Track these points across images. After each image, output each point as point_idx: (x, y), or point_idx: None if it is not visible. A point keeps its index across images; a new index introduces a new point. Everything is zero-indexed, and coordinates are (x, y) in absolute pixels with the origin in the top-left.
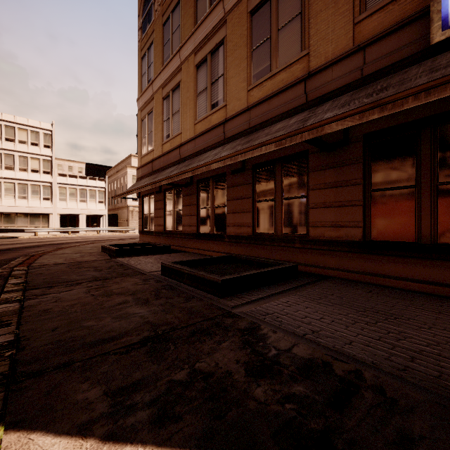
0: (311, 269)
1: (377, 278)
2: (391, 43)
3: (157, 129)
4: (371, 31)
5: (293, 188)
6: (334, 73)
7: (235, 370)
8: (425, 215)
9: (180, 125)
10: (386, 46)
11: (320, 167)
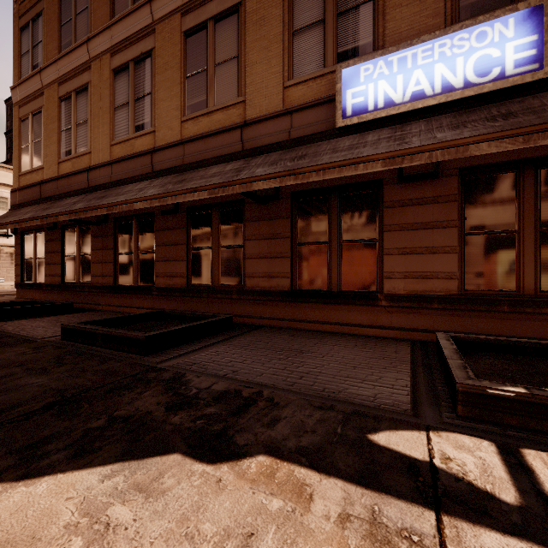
0: (247, 320)
1: (301, 323)
2: (311, 116)
3: (50, 139)
4: (297, 99)
5: (230, 237)
6: (267, 128)
7: (156, 410)
8: (334, 267)
9: (88, 141)
10: (307, 117)
11: (255, 218)
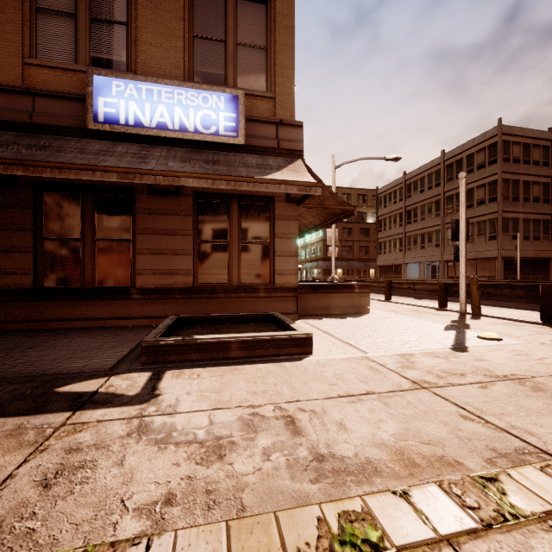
0: None
1: (48, 323)
2: (60, 107)
3: None
4: (42, 82)
5: None
6: None
7: None
8: (88, 264)
9: None
10: (55, 107)
11: None
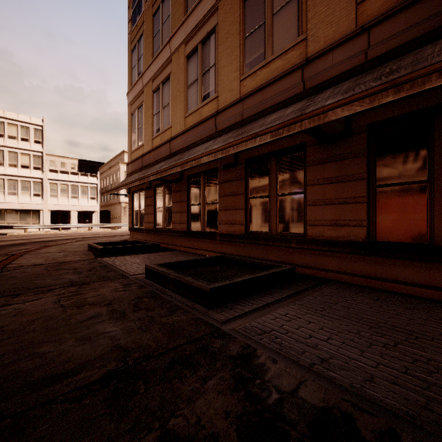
0: (308, 271)
1: (383, 282)
2: (400, 22)
3: (147, 123)
4: (376, 10)
5: (289, 184)
6: (334, 58)
7: (224, 433)
8: (439, 213)
9: (170, 118)
10: (394, 26)
11: (319, 161)
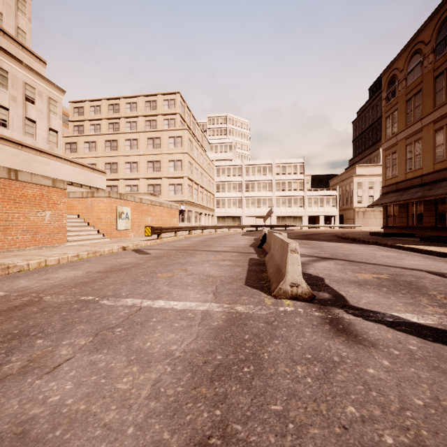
0: None
1: None
2: None
3: (401, 163)
4: None
5: None
6: None
7: None
8: None
9: (421, 163)
10: None
11: None
